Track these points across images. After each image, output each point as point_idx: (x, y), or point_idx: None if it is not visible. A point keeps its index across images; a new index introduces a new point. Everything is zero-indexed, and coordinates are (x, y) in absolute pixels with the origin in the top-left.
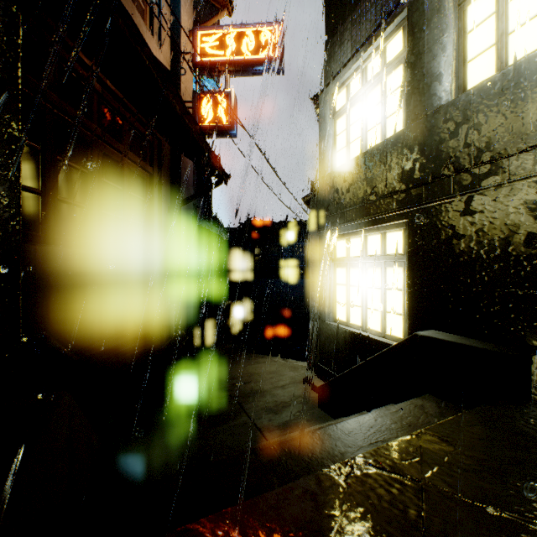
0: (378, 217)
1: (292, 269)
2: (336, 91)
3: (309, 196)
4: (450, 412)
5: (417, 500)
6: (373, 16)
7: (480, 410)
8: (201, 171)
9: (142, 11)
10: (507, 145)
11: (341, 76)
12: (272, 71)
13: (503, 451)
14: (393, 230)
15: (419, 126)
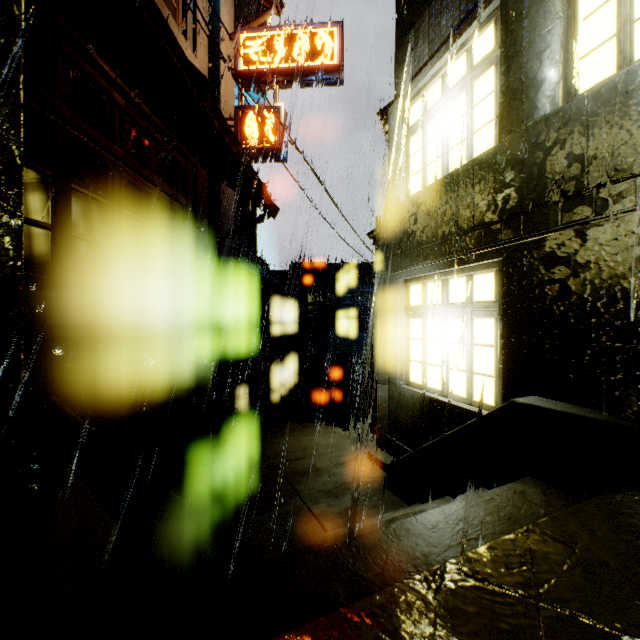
0: (463, 256)
1: (353, 321)
2: (409, 101)
3: (376, 231)
4: (560, 500)
5: (533, 626)
6: (457, 7)
7: (602, 500)
8: (244, 203)
9: (173, 9)
10: (632, 162)
11: (415, 83)
12: (329, 81)
13: (639, 557)
14: (481, 271)
15: (517, 141)
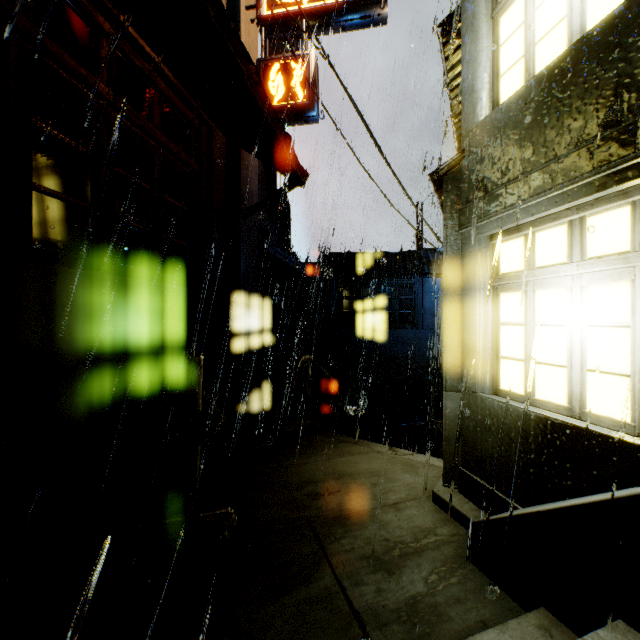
0: (633, 162)
1: (393, 316)
2: None
3: (442, 170)
4: None
5: None
6: None
7: None
8: (273, 185)
9: None
10: None
11: None
12: (369, 20)
13: None
14: None
15: None
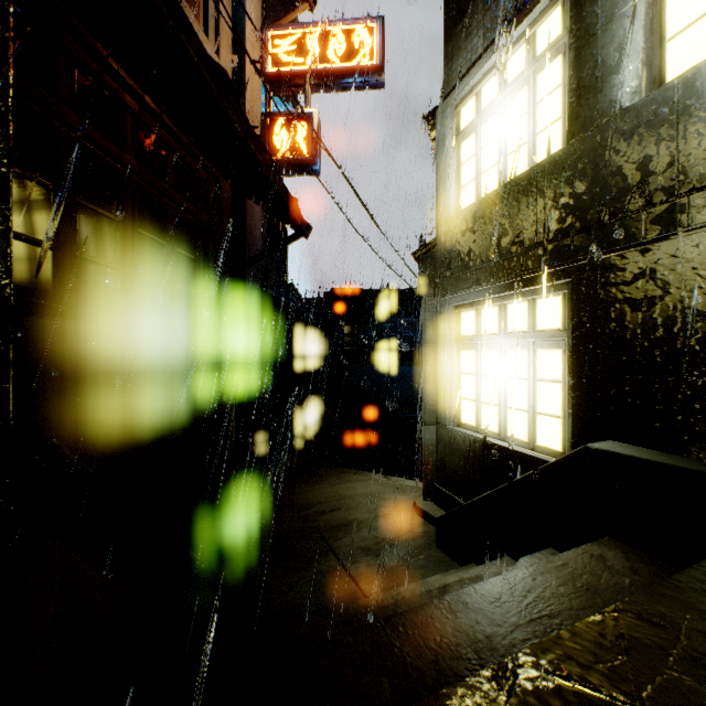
0: (525, 277)
1: (394, 354)
2: (460, 101)
3: (421, 251)
4: (647, 567)
5: None
6: None
7: (704, 570)
8: (273, 222)
9: (193, 4)
10: None
11: (468, 80)
12: (368, 84)
13: None
14: (546, 295)
15: (590, 141)
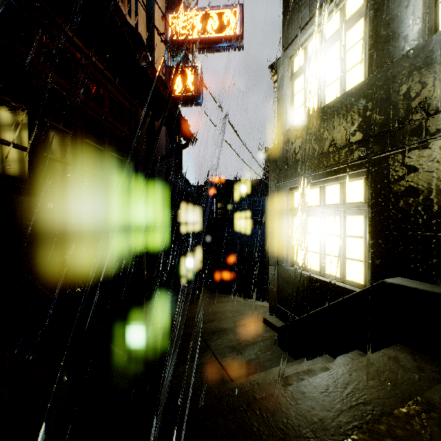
0: (338, 167)
1: (249, 220)
2: (293, 53)
3: (268, 152)
4: (429, 366)
5: None
6: None
7: None
8: (173, 137)
9: None
10: None
11: (299, 39)
12: (233, 48)
13: None
14: (352, 179)
15: (384, 74)
